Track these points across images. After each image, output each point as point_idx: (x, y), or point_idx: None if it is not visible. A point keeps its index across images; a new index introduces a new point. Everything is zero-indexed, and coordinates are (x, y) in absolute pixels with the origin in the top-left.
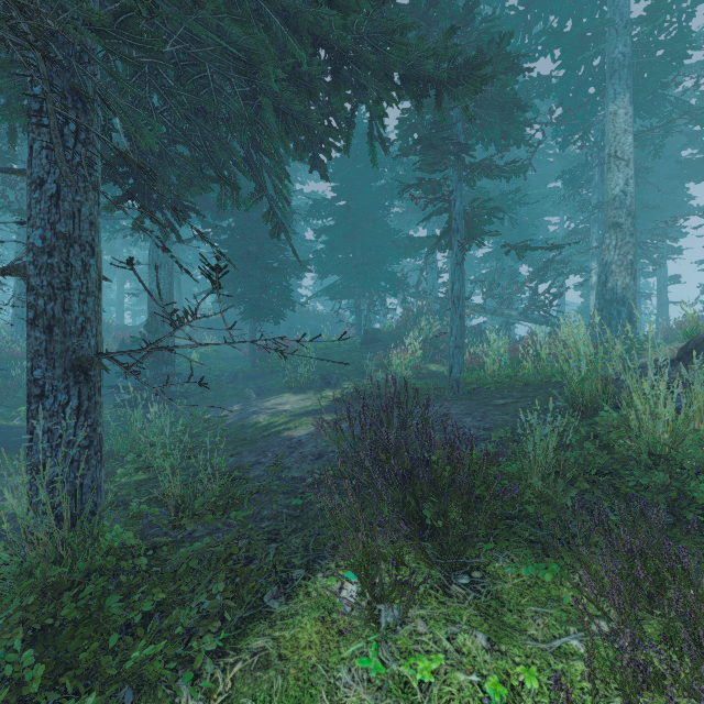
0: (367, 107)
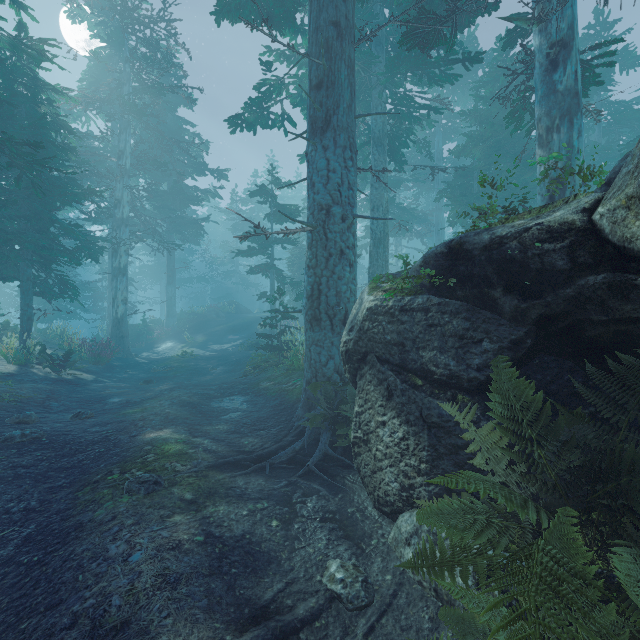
0: None
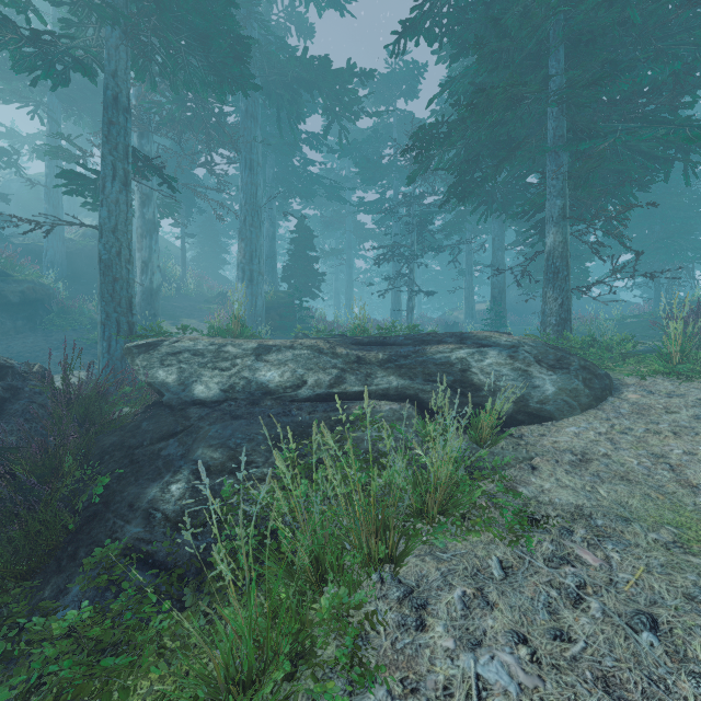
0: (683, 156)
